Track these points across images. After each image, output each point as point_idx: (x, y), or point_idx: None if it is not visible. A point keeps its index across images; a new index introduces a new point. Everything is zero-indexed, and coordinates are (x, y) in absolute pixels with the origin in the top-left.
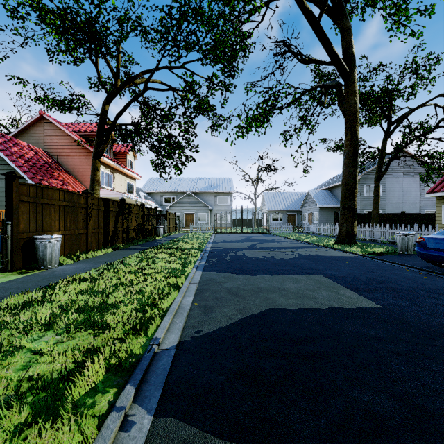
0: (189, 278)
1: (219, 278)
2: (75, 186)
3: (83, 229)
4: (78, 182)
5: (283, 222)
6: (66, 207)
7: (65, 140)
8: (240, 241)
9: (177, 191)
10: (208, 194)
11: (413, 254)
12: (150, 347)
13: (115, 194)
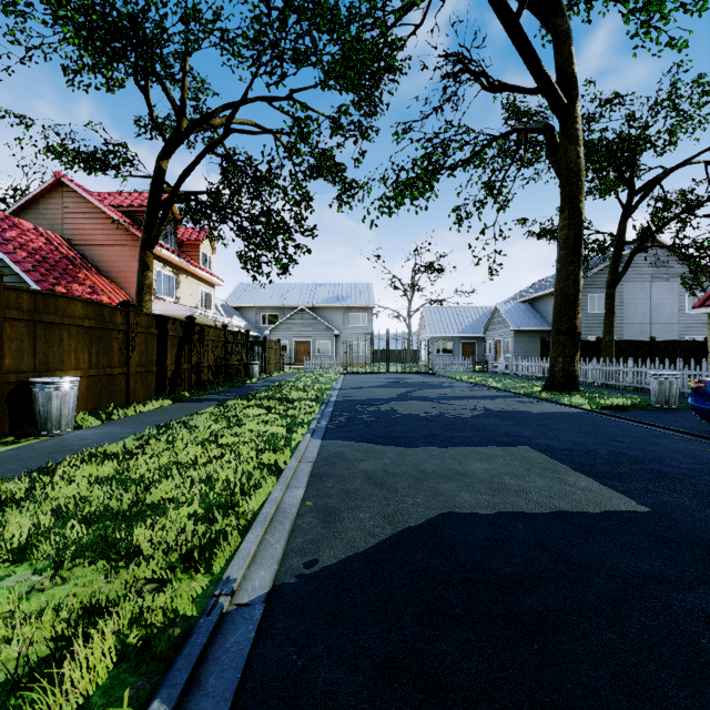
0: (297, 453)
1: (351, 452)
2: (113, 295)
3: (121, 367)
4: (119, 289)
5: (454, 355)
6: (91, 330)
7: (97, 220)
8: (385, 387)
9: (282, 304)
10: (333, 310)
11: (679, 410)
12: (213, 602)
13: (180, 309)
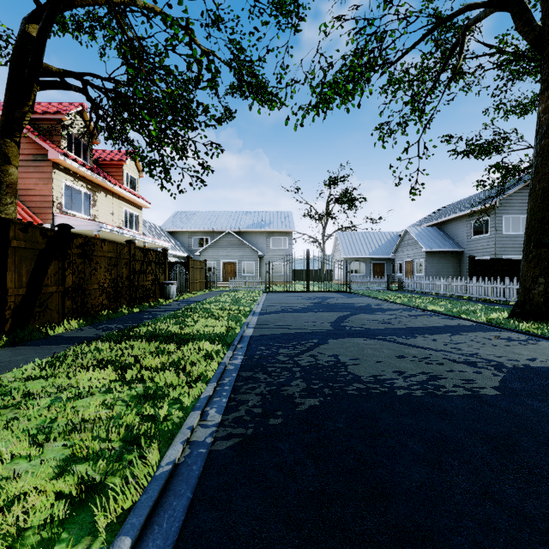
0: None
1: None
2: None
3: None
4: (18, 201)
5: (366, 274)
6: None
7: None
8: (311, 310)
9: (212, 229)
10: (257, 234)
11: None
12: None
13: (86, 224)
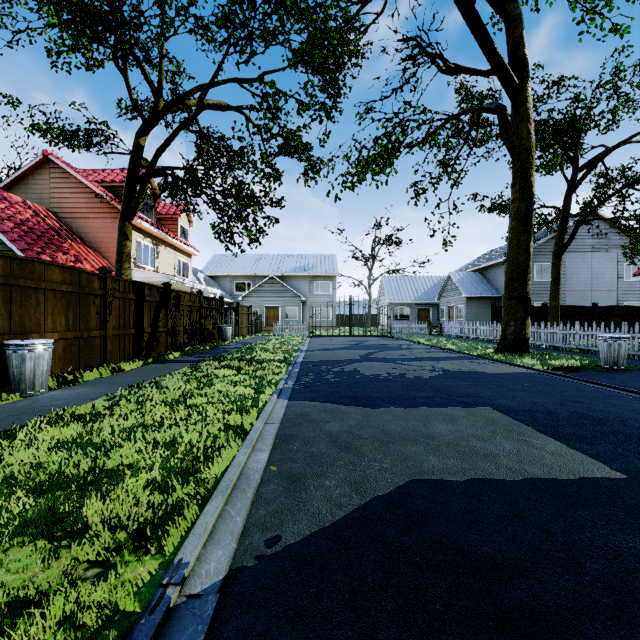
0: (264, 414)
1: (316, 413)
2: (96, 264)
3: (98, 330)
4: (102, 258)
5: (411, 320)
6: (68, 294)
7: (82, 194)
8: (348, 349)
9: (254, 273)
10: (300, 279)
11: (628, 370)
12: (159, 595)
13: (158, 277)
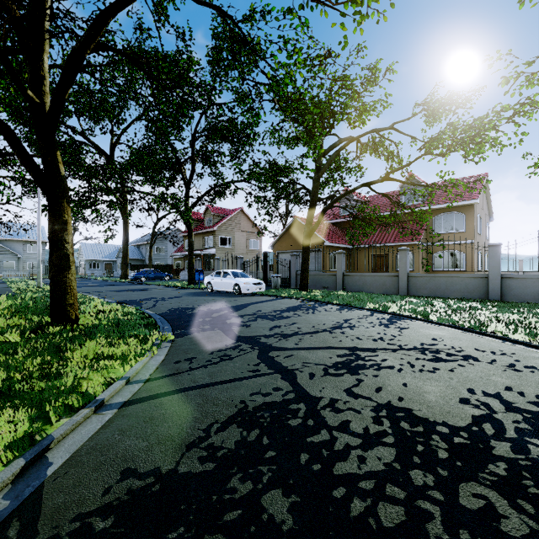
0: None
1: None
2: None
3: None
4: None
5: (101, 269)
6: None
7: None
8: None
9: None
10: (15, 242)
11: None
12: None
13: None
